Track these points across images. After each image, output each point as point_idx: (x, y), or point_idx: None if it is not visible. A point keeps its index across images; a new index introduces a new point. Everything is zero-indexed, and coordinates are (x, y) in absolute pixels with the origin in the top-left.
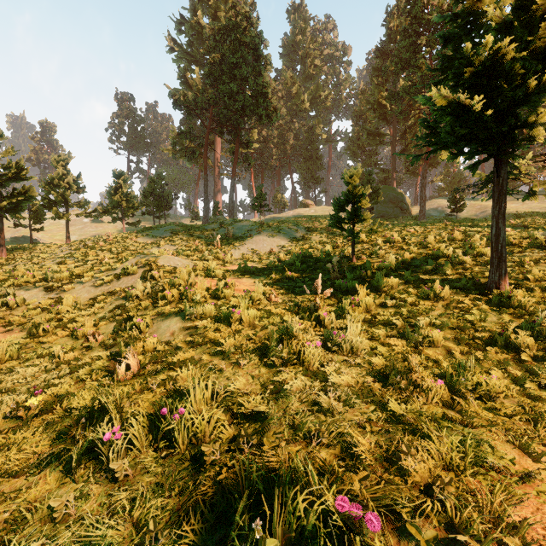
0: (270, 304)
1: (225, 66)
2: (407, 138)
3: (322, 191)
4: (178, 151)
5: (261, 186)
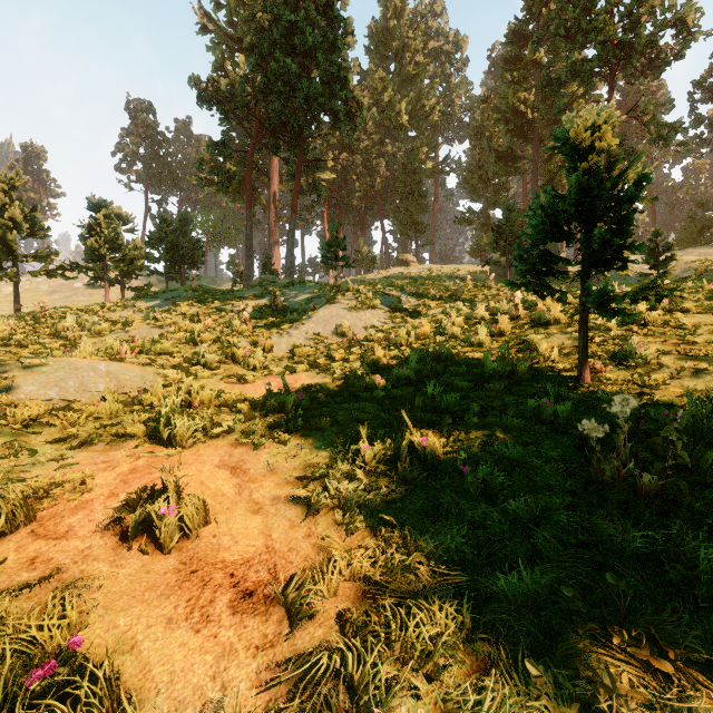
0: None
1: (278, 30)
2: (556, 162)
3: (426, 243)
4: (214, 181)
5: (336, 225)
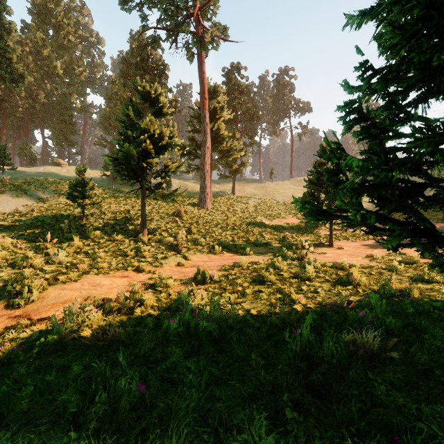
0: (17, 249)
1: None
2: None
3: (76, 153)
4: None
5: (4, 146)
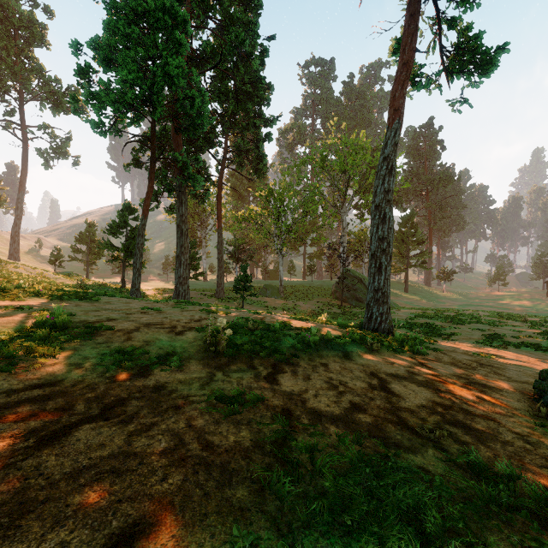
0: None
1: None
2: None
3: None
4: None
5: None
